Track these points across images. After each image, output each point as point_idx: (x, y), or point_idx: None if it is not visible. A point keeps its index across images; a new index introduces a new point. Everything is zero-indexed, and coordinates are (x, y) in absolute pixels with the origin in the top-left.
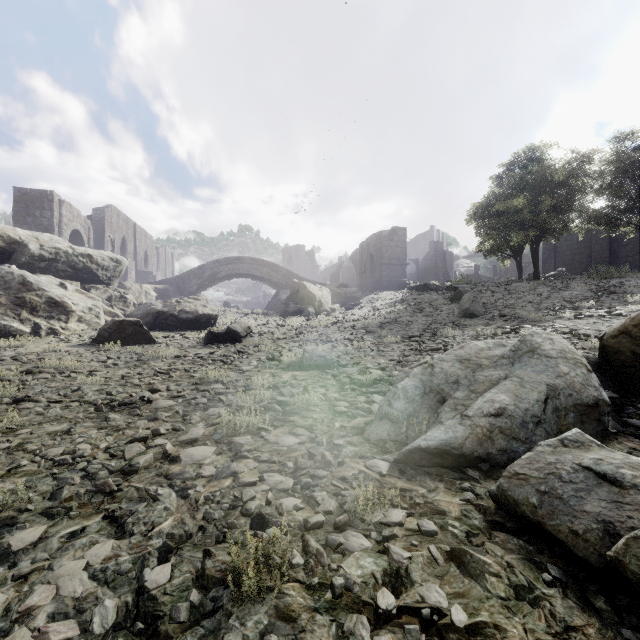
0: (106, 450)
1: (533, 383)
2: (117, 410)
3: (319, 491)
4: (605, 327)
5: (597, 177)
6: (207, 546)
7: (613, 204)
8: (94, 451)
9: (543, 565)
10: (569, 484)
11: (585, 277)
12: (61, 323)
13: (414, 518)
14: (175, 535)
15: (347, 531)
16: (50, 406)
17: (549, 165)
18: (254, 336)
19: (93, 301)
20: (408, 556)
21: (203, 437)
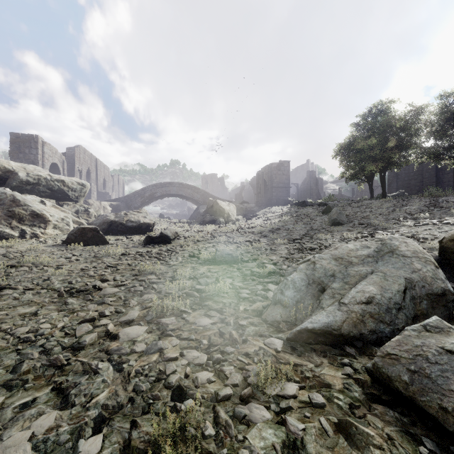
0: (62, 329)
1: (394, 277)
2: (75, 296)
3: (227, 365)
4: (438, 232)
5: (428, 124)
6: (134, 417)
7: (439, 143)
8: (53, 330)
9: (418, 437)
10: (435, 365)
11: (420, 196)
12: (41, 229)
13: (305, 391)
14: (109, 406)
15: (251, 403)
16: (25, 292)
17: (393, 115)
18: (180, 239)
19: (65, 213)
20: (302, 428)
21: (138, 318)
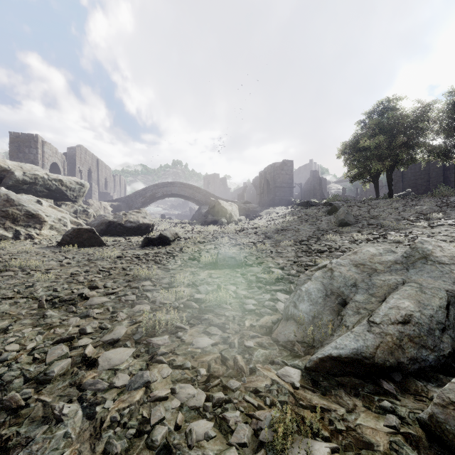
0: (32, 351)
1: (433, 289)
2: (57, 306)
3: (232, 409)
4: None
5: (437, 121)
6: None
7: (448, 141)
8: (20, 353)
9: None
10: None
11: (429, 195)
12: (36, 230)
13: (339, 454)
14: None
15: None
16: (1, 302)
17: (401, 112)
18: (181, 240)
19: (62, 214)
20: None
21: (125, 336)
